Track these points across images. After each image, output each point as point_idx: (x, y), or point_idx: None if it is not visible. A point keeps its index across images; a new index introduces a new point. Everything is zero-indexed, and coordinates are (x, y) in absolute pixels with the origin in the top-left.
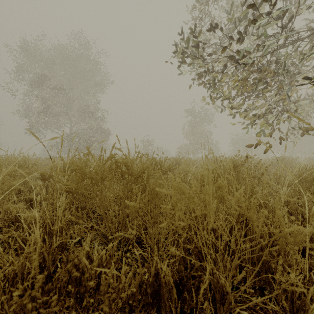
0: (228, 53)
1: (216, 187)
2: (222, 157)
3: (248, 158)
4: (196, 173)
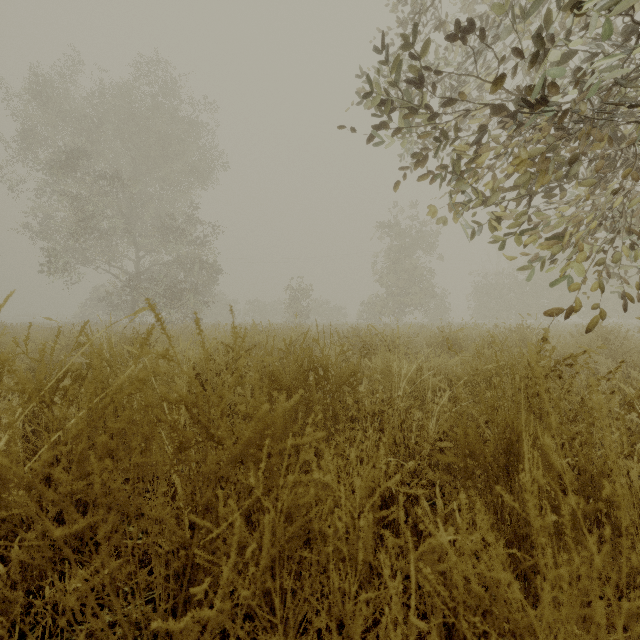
0: (474, 99)
1: (628, 618)
2: (456, 324)
3: (576, 355)
4: (413, 376)
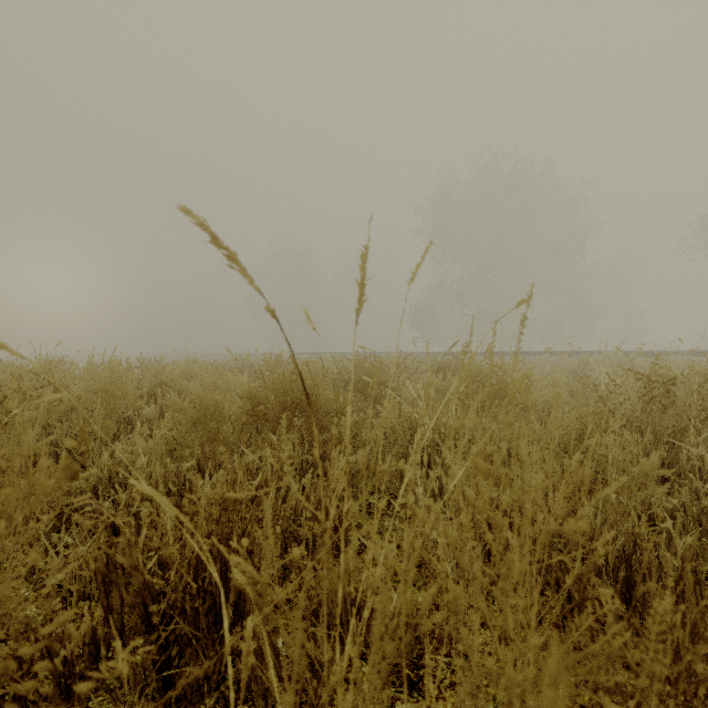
0: None
1: None
2: None
3: None
4: None
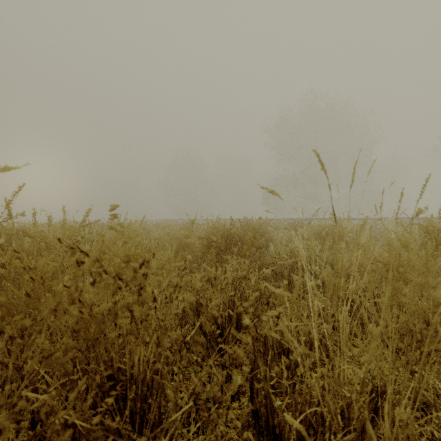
0: None
1: None
2: None
3: None
4: None
